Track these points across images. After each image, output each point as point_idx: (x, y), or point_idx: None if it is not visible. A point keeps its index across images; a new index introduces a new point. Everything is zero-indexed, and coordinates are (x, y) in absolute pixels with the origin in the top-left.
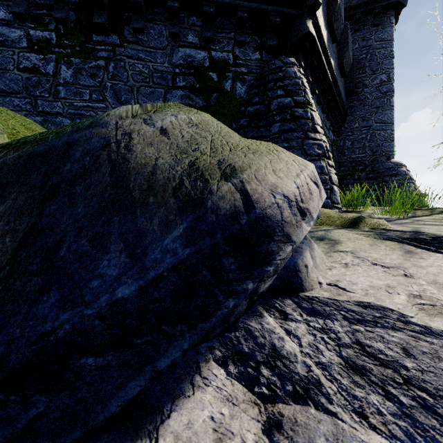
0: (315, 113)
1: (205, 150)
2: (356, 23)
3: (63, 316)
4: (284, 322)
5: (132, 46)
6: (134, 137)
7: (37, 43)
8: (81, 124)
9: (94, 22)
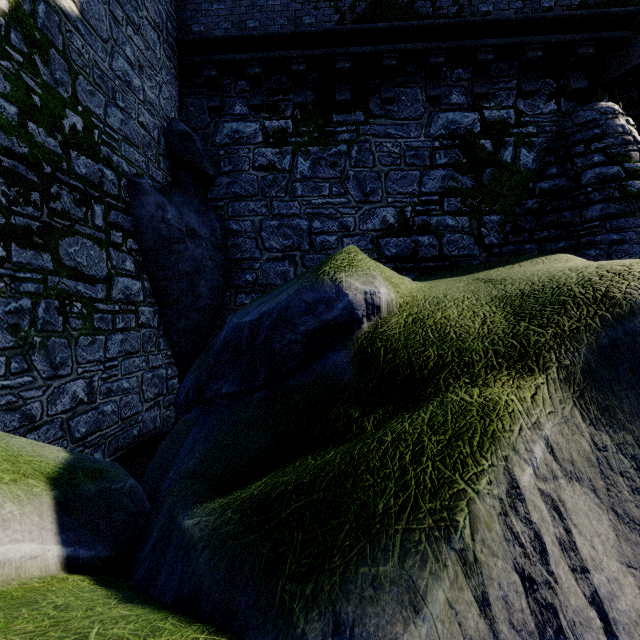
0: None
1: None
2: None
3: None
4: None
5: (379, 121)
6: None
7: (272, 135)
8: (620, 310)
9: (337, 100)
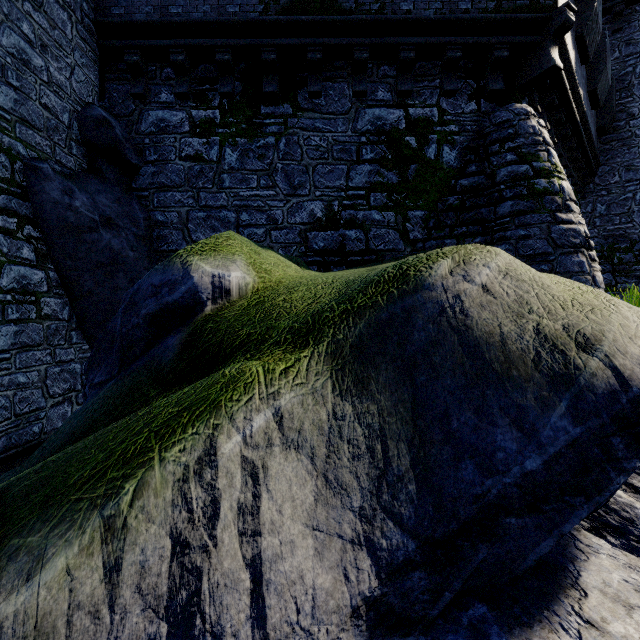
0: (566, 182)
1: (539, 311)
2: (614, 20)
3: (487, 482)
4: (638, 496)
5: (307, 114)
6: (464, 299)
7: (199, 125)
8: (406, 286)
9: (264, 92)
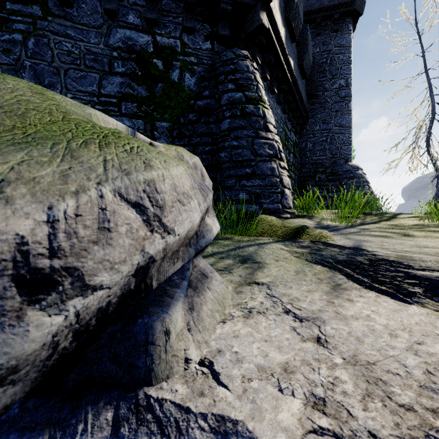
0: (269, 110)
1: None
2: (317, 27)
3: None
4: None
5: (58, 20)
6: None
7: None
8: None
9: None
